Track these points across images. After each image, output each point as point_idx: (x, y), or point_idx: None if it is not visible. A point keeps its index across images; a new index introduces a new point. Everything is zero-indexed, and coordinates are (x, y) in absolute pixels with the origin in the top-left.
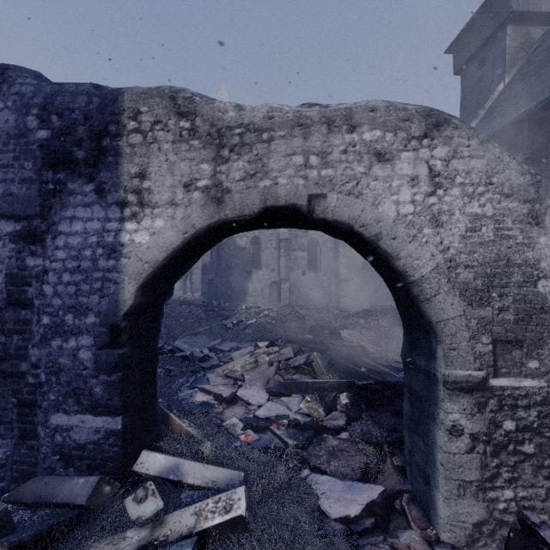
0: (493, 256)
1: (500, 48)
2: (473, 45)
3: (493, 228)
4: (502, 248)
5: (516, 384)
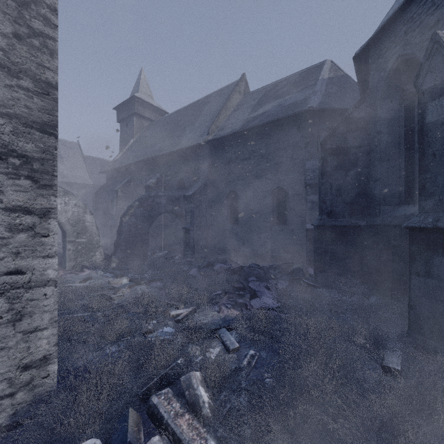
0: (77, 218)
1: (132, 124)
2: (124, 114)
3: (77, 213)
4: (79, 217)
5: (81, 240)
